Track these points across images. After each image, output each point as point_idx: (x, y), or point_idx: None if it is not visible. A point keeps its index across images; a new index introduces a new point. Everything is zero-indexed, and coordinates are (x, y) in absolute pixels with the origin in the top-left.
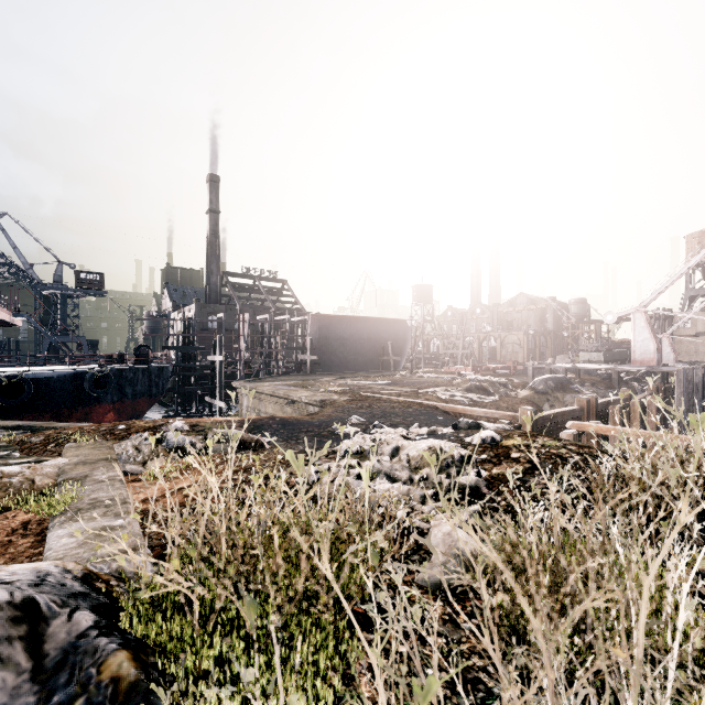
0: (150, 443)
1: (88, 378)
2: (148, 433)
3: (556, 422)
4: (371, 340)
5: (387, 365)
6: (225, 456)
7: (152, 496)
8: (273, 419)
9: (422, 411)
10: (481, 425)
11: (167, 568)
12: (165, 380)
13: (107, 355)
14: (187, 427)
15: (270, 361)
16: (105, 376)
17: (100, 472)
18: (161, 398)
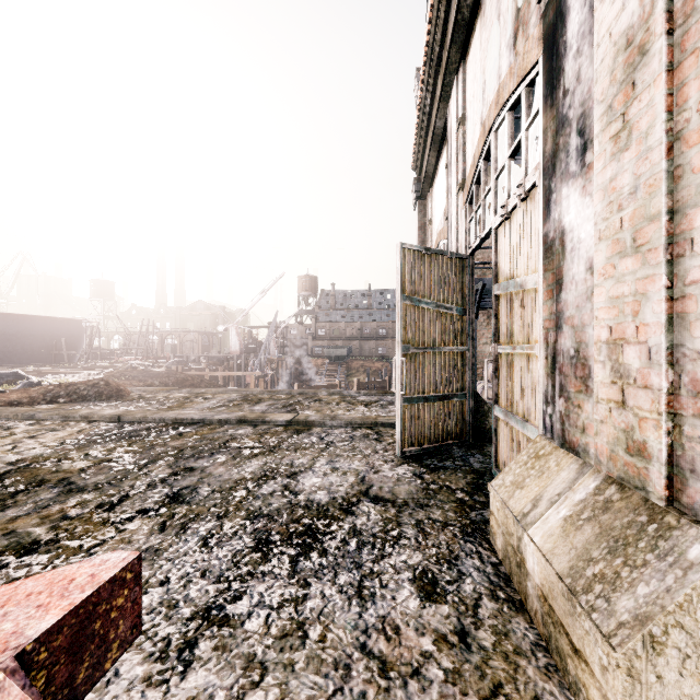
0: None
1: None
2: None
3: None
4: (43, 337)
5: (60, 358)
6: None
7: None
8: None
9: None
10: None
11: None
12: None
13: None
14: None
15: None
16: None
17: None
18: None
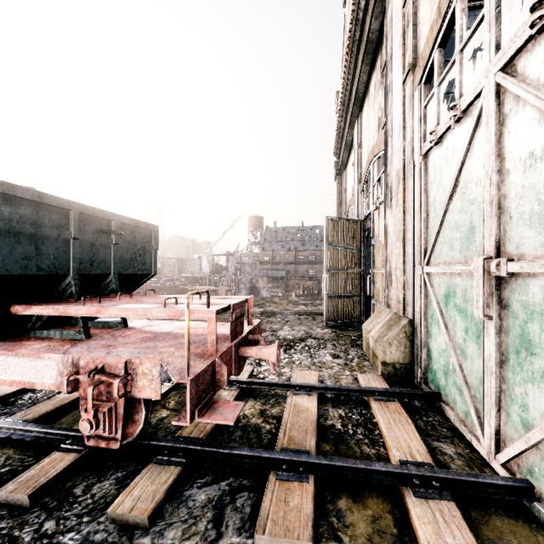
0: None
1: None
2: None
3: None
4: None
5: None
6: None
7: None
8: None
9: None
10: None
11: None
12: None
13: None
14: None
15: None
16: None
17: None
18: None
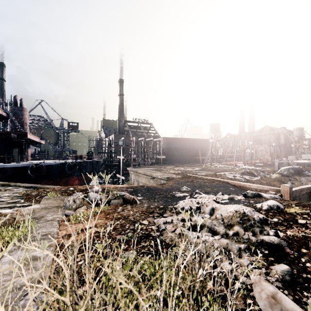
0: (81, 198)
1: (67, 165)
2: (81, 192)
3: (303, 193)
4: (191, 149)
5: (198, 160)
6: (116, 207)
7: (69, 233)
8: (143, 186)
9: (221, 184)
10: (261, 195)
11: (51, 308)
12: (99, 166)
13: (75, 155)
14: (101, 190)
15: (144, 159)
16: (74, 164)
17: (50, 214)
18: (99, 174)
